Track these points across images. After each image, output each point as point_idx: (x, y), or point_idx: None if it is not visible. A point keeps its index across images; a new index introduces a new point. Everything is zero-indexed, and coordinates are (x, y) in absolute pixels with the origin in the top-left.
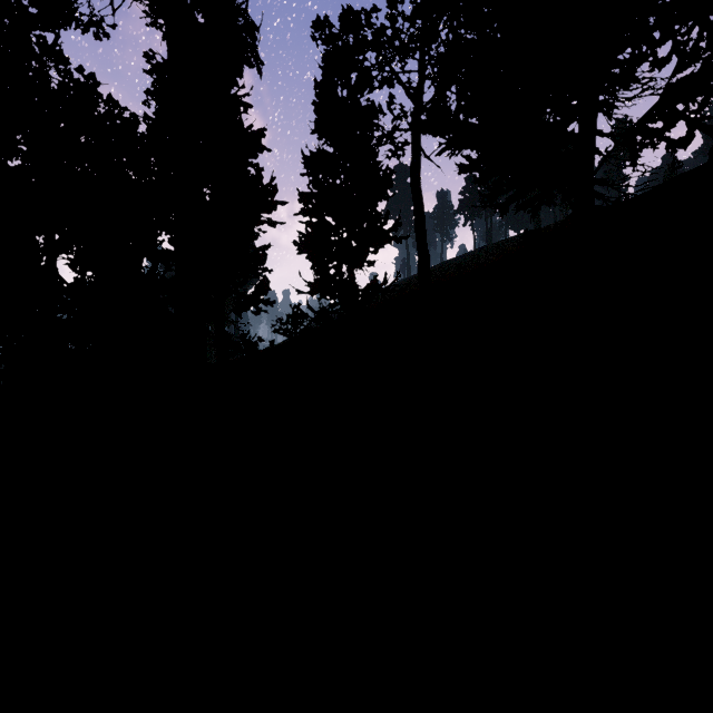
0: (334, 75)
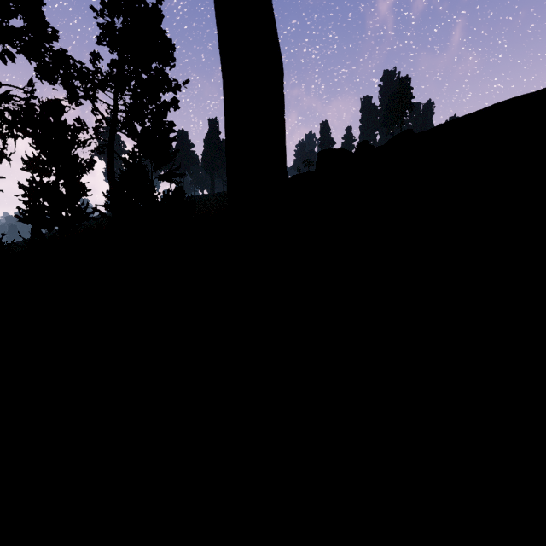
0: (48, 114)
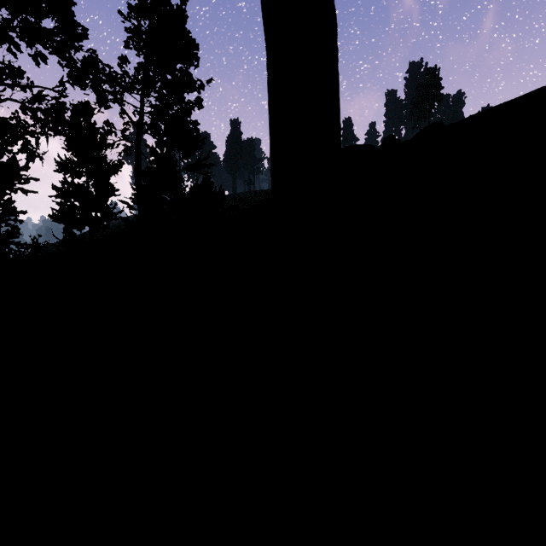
0: (79, 116)
